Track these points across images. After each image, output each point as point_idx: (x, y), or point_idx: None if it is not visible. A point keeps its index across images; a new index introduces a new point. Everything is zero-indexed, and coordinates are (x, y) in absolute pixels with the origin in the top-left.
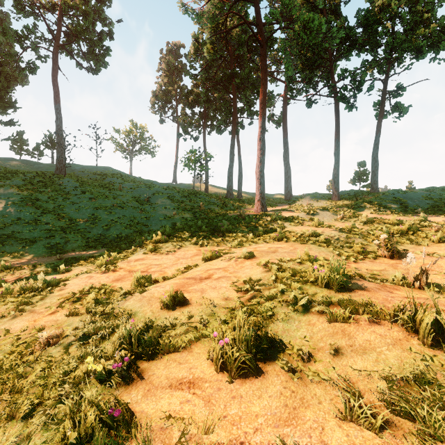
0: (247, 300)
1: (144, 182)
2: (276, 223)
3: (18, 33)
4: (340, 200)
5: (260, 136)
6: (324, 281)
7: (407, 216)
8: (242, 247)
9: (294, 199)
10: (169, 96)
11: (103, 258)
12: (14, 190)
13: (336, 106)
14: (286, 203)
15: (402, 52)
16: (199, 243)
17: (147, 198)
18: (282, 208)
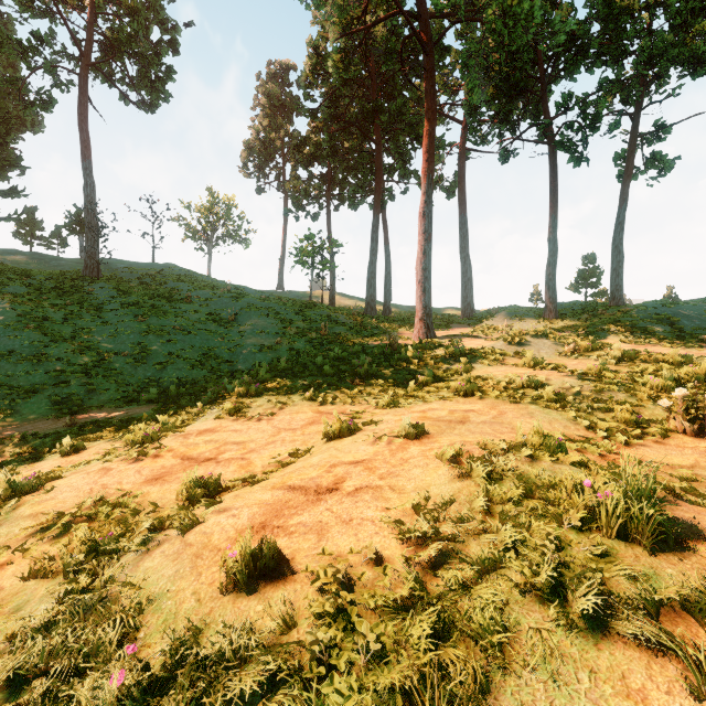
0: (427, 567)
1: (229, 289)
2: (455, 360)
3: (22, 44)
4: (558, 318)
5: (424, 209)
6: (615, 522)
7: (690, 348)
8: (397, 407)
9: (478, 317)
10: (271, 150)
11: (144, 424)
12: (8, 303)
13: (551, 158)
14: (465, 323)
15: (667, 64)
16: (319, 398)
17: (231, 315)
18: (461, 332)
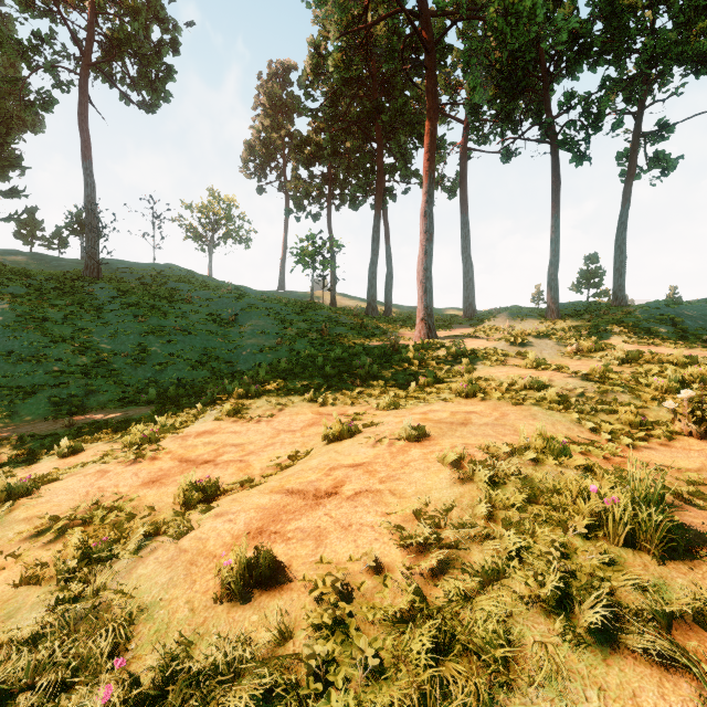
0: (428, 576)
1: (229, 289)
2: (457, 361)
3: (22, 44)
4: (560, 319)
5: (425, 209)
6: (623, 529)
7: (694, 348)
8: (398, 408)
9: (480, 318)
10: (272, 150)
11: (143, 426)
12: (7, 303)
13: (554, 157)
14: (467, 323)
15: (671, 62)
16: (319, 400)
17: (232, 316)
18: (462, 332)
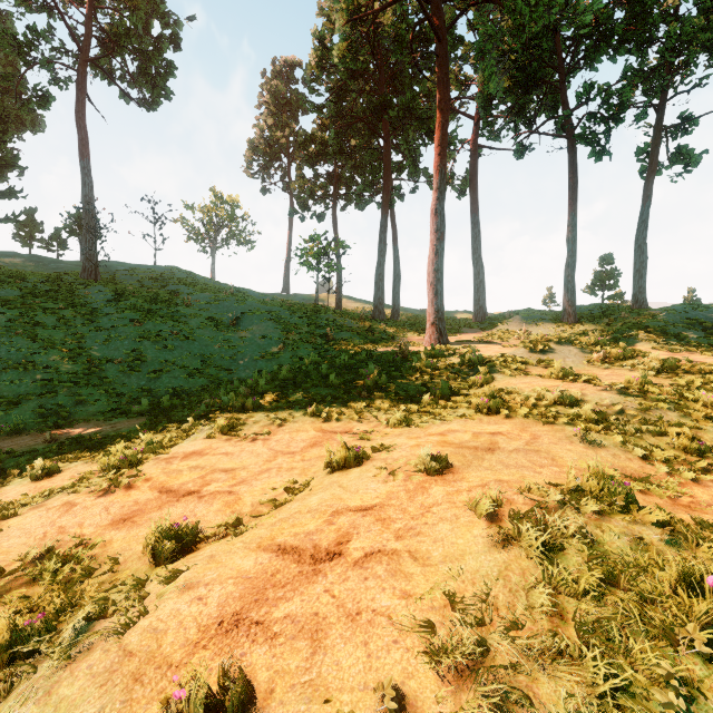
0: None
1: (231, 292)
2: (472, 370)
3: (18, 39)
4: (577, 323)
5: (436, 206)
6: None
7: None
8: (411, 426)
9: (491, 321)
10: (276, 149)
11: (129, 442)
12: None
13: (571, 152)
14: (477, 327)
15: (697, 50)
16: (322, 414)
17: (233, 320)
18: (475, 337)
